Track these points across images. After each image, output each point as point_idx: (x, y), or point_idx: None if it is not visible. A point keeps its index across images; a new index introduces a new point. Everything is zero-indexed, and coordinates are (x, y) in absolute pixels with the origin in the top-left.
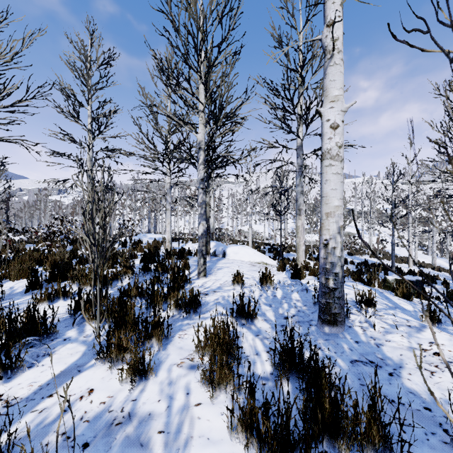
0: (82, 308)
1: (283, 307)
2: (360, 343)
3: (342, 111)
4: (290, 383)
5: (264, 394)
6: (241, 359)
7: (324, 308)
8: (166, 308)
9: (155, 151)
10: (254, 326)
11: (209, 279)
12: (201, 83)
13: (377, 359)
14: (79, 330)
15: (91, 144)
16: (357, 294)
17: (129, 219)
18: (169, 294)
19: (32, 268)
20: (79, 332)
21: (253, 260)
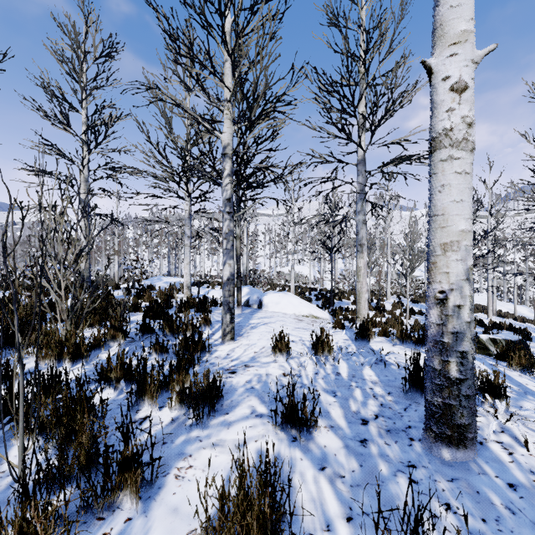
0: None
1: (355, 397)
2: (520, 490)
3: (471, 62)
4: None
5: None
6: None
7: (440, 413)
8: (166, 401)
9: (169, 167)
10: (314, 444)
11: (239, 344)
12: (227, 61)
13: None
14: None
15: (86, 160)
16: None
17: (137, 257)
18: (172, 377)
19: None
20: None
21: (299, 312)
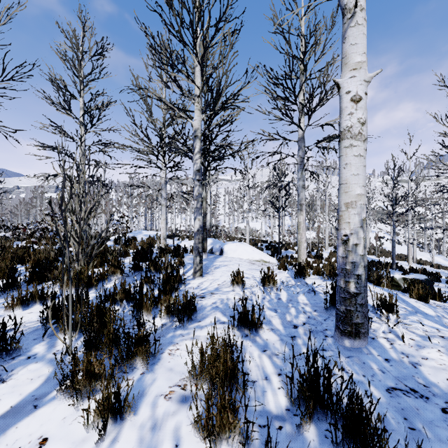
0: (49, 319)
1: (290, 313)
2: (392, 362)
3: (365, 81)
4: (314, 425)
5: (281, 446)
6: (247, 388)
7: (344, 317)
8: (157, 314)
9: (149, 144)
10: (259, 338)
11: (206, 279)
12: (197, 66)
13: (420, 387)
14: (49, 344)
15: (83, 138)
16: (374, 297)
17: (123, 215)
18: (160, 298)
19: (13, 267)
20: (49, 346)
21: (252, 257)
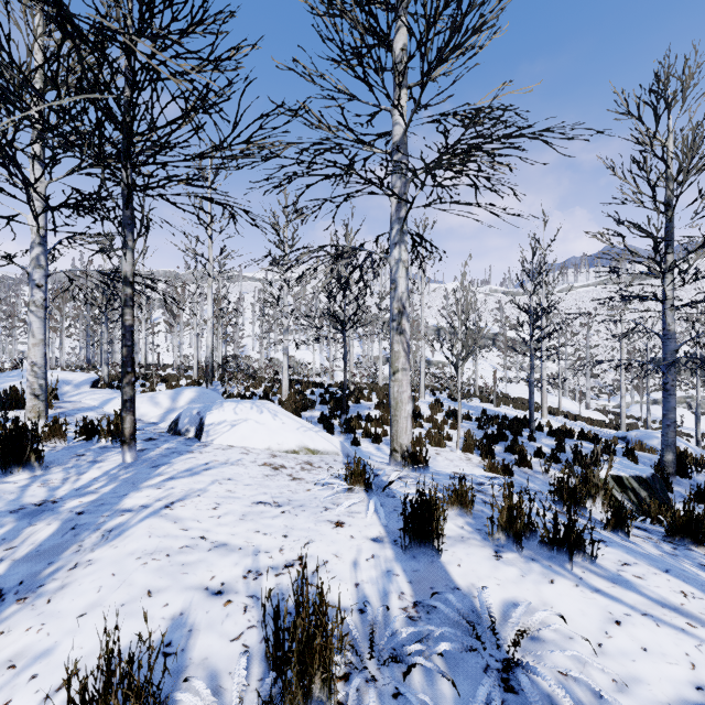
0: None
1: None
2: None
3: None
4: None
5: None
6: None
7: None
8: None
9: None
10: None
11: None
12: None
13: None
14: None
15: None
16: None
17: None
18: None
19: None
20: None
21: (279, 444)
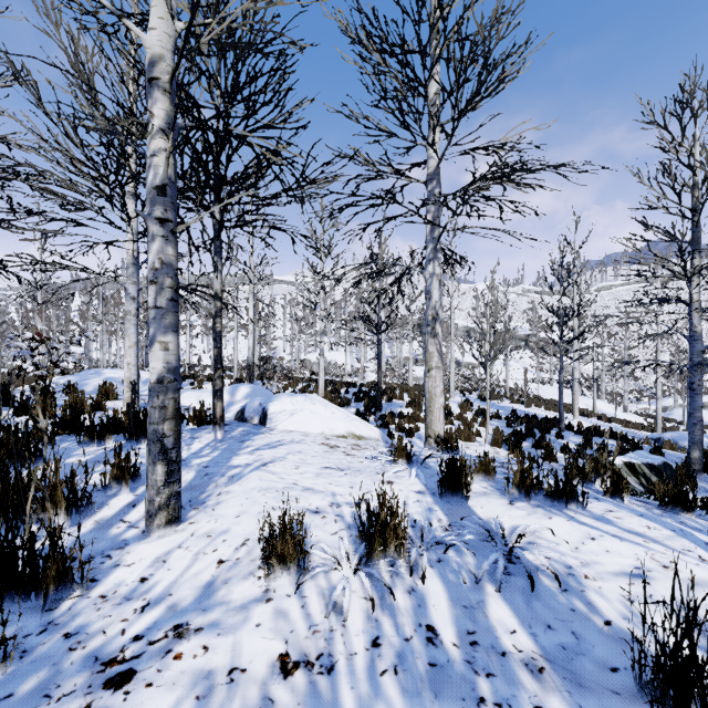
0: None
1: None
2: None
3: None
4: None
5: None
6: None
7: None
8: None
9: (89, 167)
10: None
11: (187, 533)
12: None
13: None
14: None
15: None
16: None
17: (38, 335)
18: None
19: None
20: None
21: (331, 429)
